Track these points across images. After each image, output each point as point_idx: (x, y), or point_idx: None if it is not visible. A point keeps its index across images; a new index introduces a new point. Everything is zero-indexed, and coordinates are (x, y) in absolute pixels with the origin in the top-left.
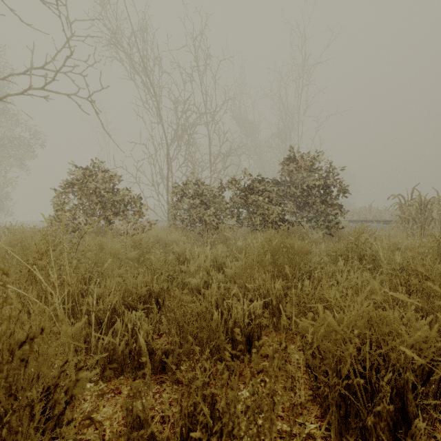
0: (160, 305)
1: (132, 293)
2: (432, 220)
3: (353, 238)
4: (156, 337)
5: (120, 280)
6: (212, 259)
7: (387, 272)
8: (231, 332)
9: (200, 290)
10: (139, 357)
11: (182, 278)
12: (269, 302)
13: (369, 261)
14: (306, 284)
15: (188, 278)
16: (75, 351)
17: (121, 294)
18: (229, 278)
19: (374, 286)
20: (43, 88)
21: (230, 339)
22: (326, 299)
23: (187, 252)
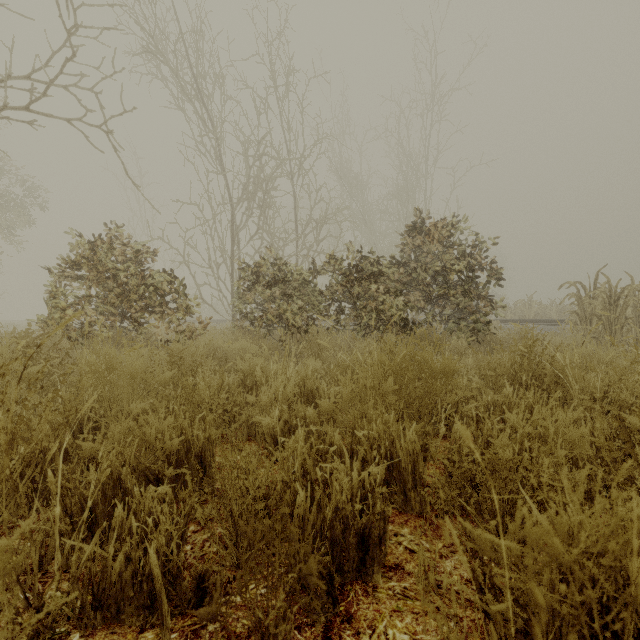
0: (206, 468)
1: (156, 447)
2: (627, 319)
3: (524, 349)
4: (194, 530)
5: (133, 425)
6: (298, 382)
7: (586, 405)
8: (330, 527)
9: (276, 436)
10: (151, 585)
11: (248, 415)
12: (396, 461)
13: (550, 385)
14: (457, 428)
15: (258, 414)
16: (17, 581)
17: (133, 452)
18: (326, 416)
19: (578, 434)
20: (27, 108)
21: (328, 540)
22: (503, 463)
23: (257, 371)
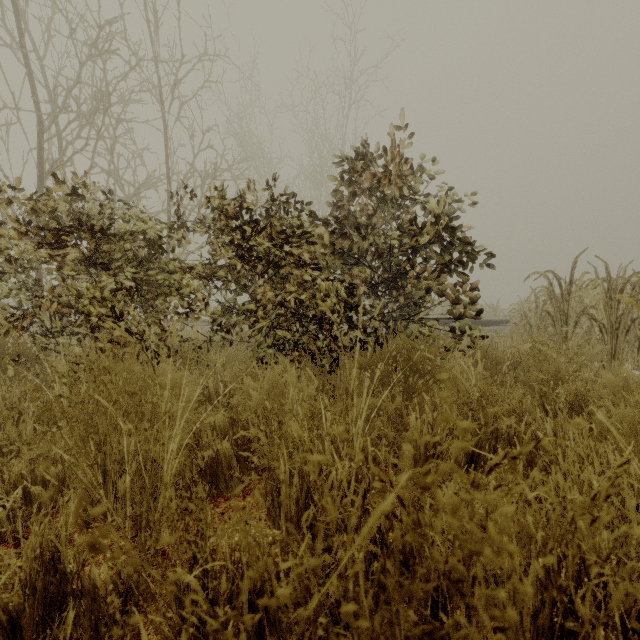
0: None
1: None
2: (635, 319)
3: None
4: None
5: None
6: None
7: None
8: None
9: None
10: None
11: None
12: None
13: None
14: None
15: None
16: None
17: None
18: None
19: None
20: None
21: None
22: None
23: None
